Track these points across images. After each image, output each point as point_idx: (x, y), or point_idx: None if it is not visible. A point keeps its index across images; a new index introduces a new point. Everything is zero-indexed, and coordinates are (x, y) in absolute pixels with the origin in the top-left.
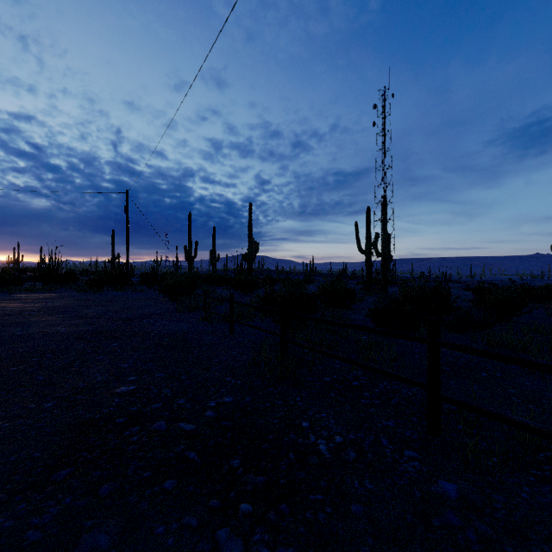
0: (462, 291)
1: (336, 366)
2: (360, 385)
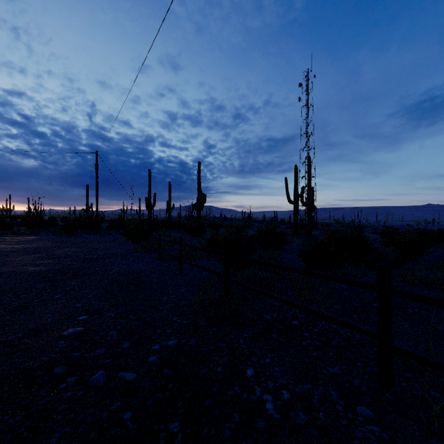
0: (371, 234)
1: (275, 304)
2: (299, 325)
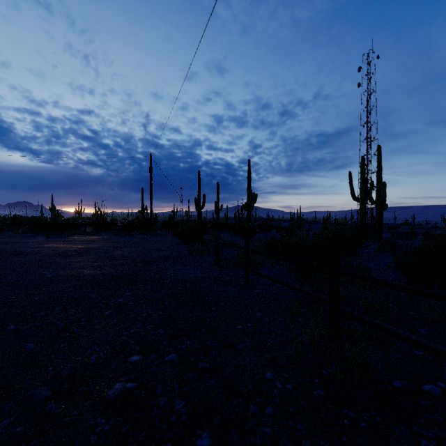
0: None
1: (418, 354)
2: None
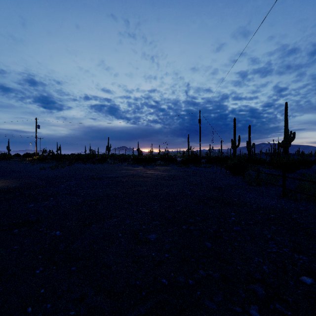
0: None
1: None
2: None
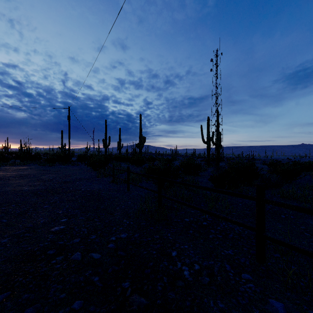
0: (261, 165)
1: (192, 212)
2: (207, 225)
